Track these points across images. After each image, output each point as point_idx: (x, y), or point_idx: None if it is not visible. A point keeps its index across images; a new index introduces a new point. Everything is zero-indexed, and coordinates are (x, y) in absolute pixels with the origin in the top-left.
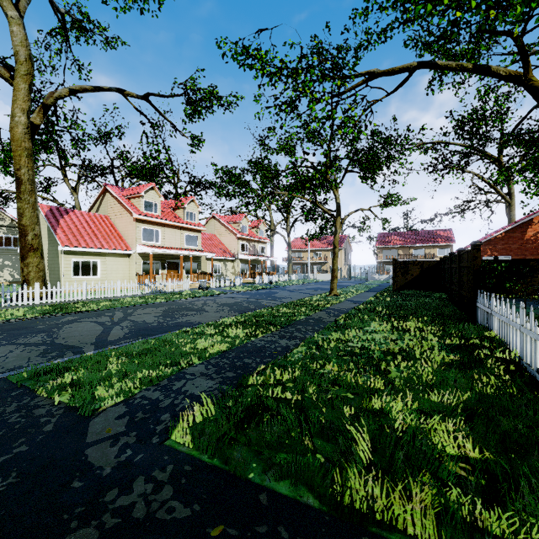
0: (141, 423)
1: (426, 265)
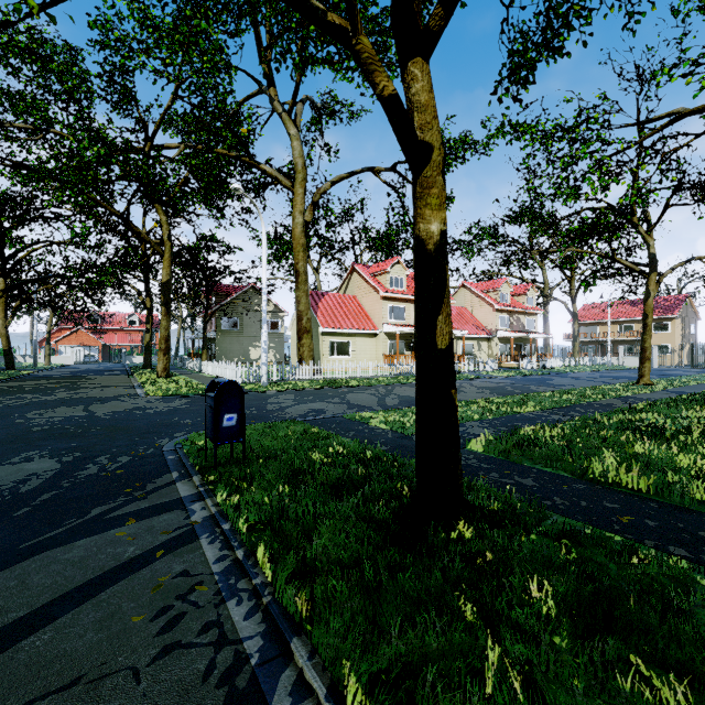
0: None
1: None
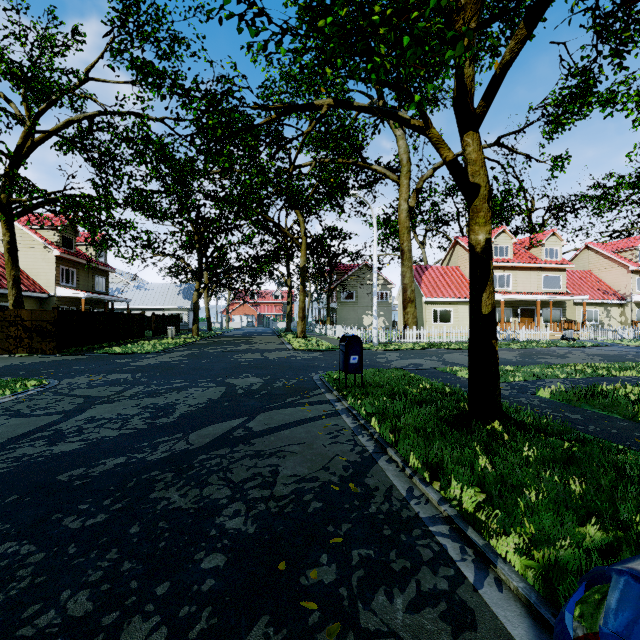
0: (518, 389)
1: None
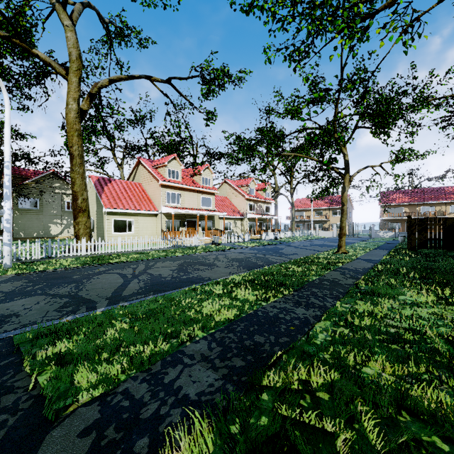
0: (106, 453)
1: (449, 222)
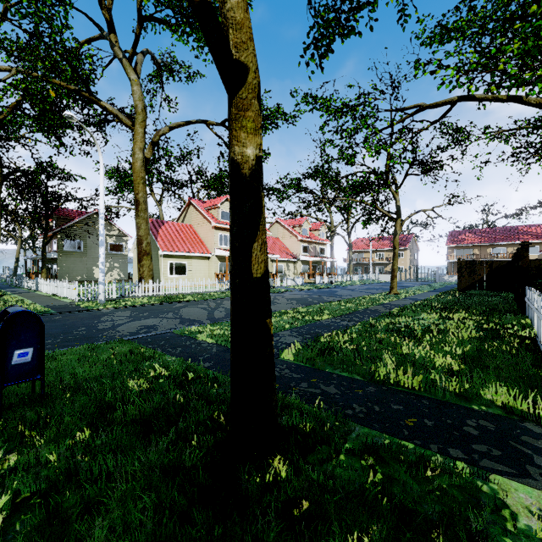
0: None
1: (496, 265)
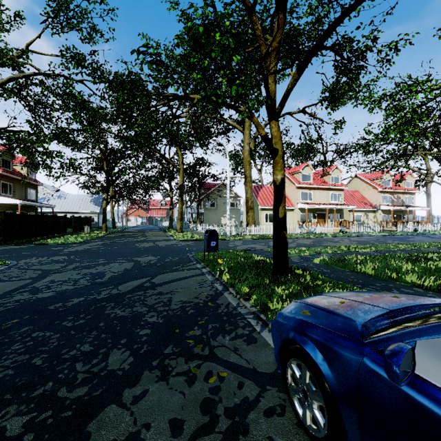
0: (304, 259)
1: None
